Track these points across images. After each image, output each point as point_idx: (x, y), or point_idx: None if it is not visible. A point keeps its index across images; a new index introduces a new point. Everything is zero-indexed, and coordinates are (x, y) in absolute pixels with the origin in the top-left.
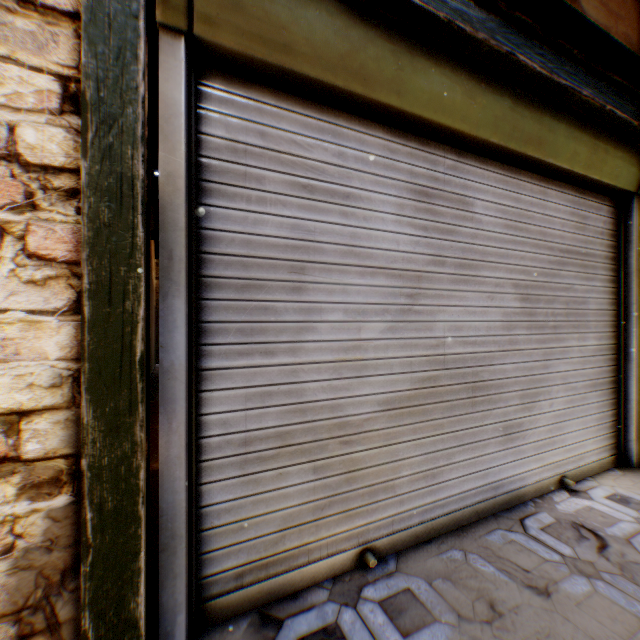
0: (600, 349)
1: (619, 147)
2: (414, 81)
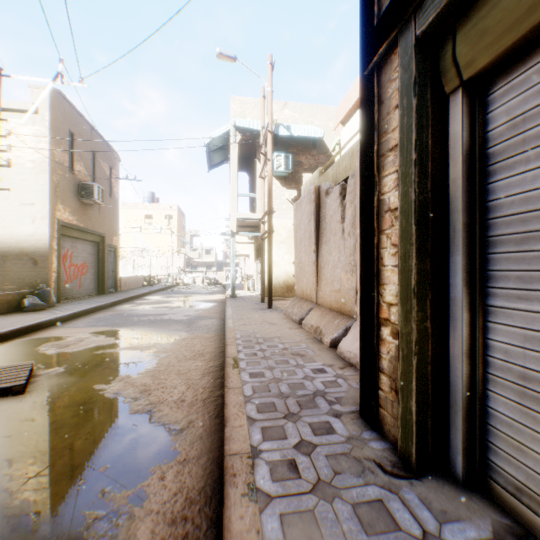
0: None
1: None
2: None
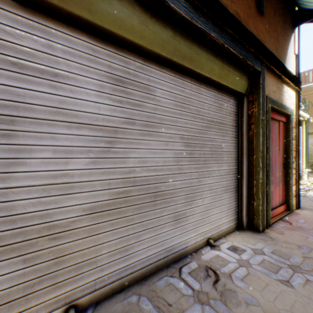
0: (230, 171)
1: (236, 70)
2: (101, 5)
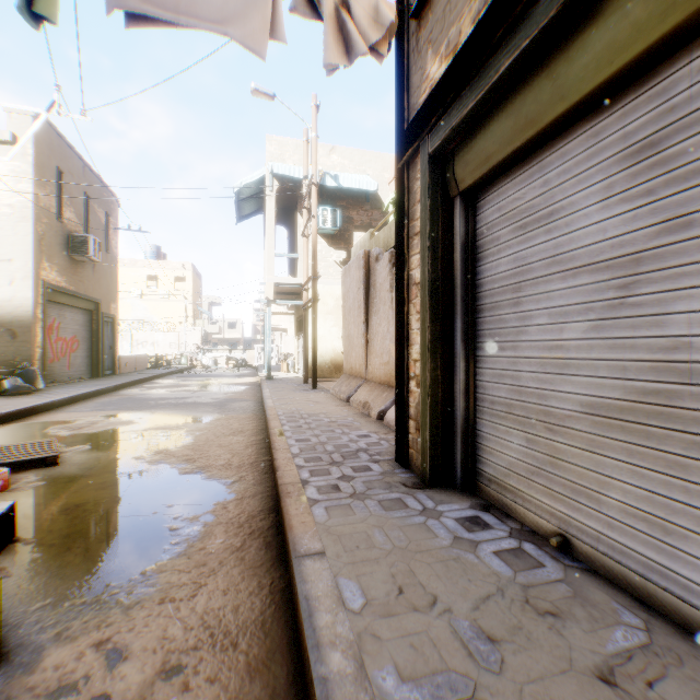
0: None
1: None
2: (571, 72)
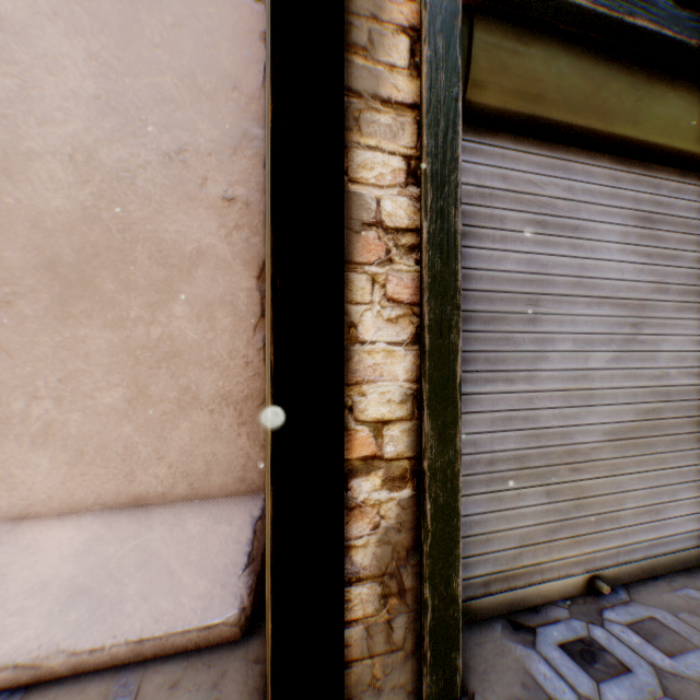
0: None
1: None
2: (650, 109)
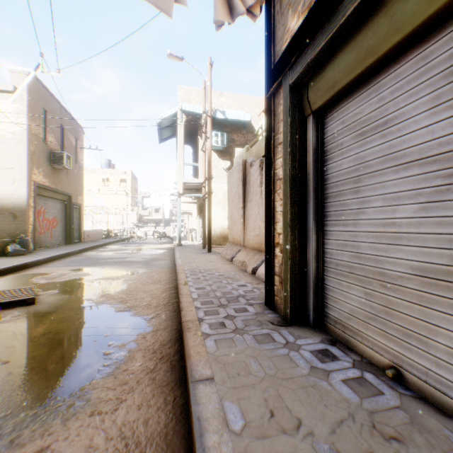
0: None
1: None
2: (406, 8)
